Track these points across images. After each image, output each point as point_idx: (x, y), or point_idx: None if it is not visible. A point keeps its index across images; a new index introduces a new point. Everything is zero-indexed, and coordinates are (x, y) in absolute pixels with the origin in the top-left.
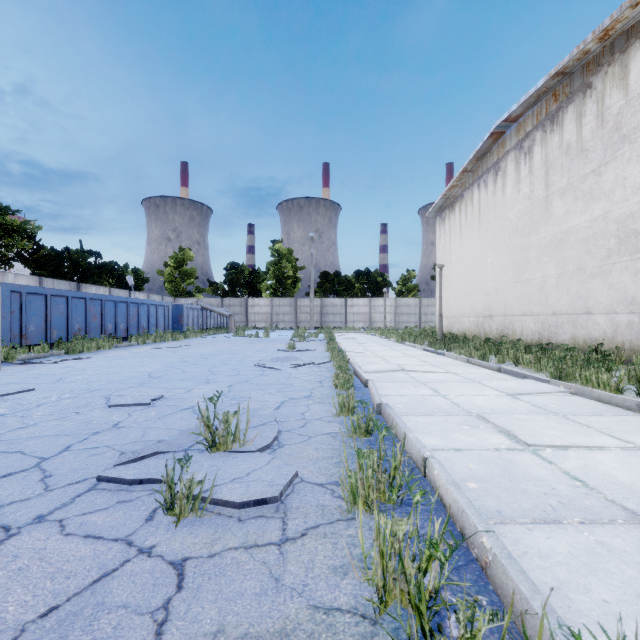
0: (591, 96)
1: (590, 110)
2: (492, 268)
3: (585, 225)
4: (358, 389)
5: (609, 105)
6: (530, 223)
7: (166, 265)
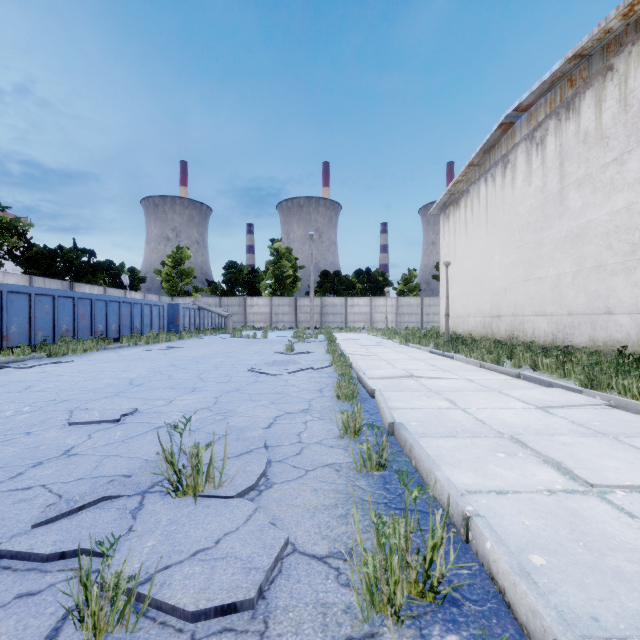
0: (612, 79)
1: (611, 94)
2: (500, 266)
3: (605, 218)
4: (363, 400)
5: (633, 87)
6: (543, 218)
7: (163, 264)
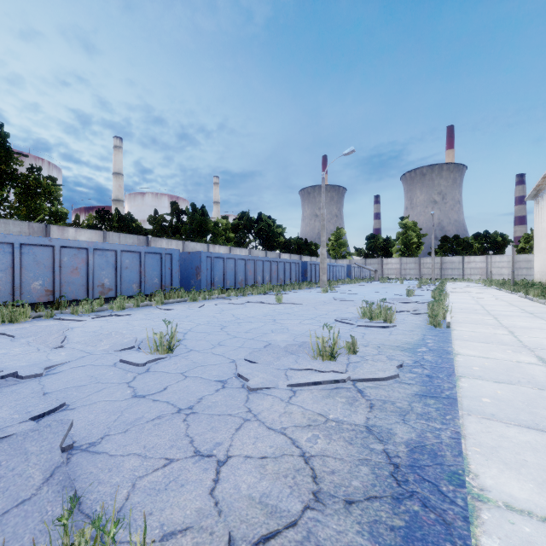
0: None
1: None
2: None
3: None
4: None
5: None
6: None
7: (329, 239)
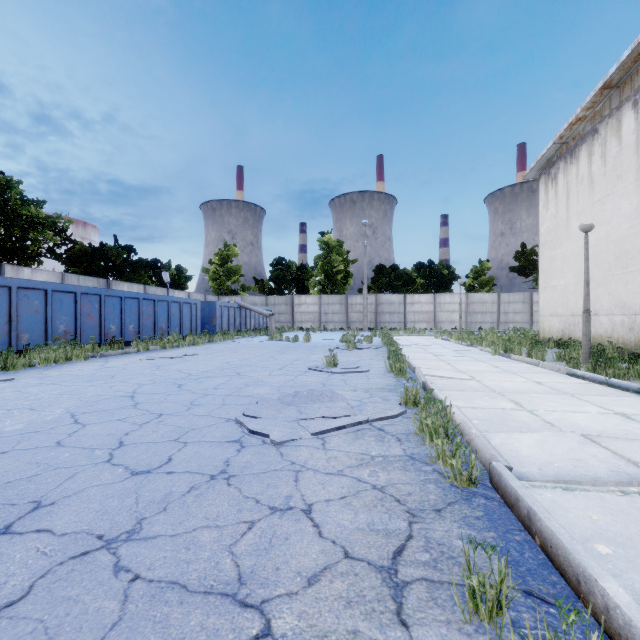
0: None
1: None
2: None
3: None
4: None
5: None
6: None
7: (211, 263)
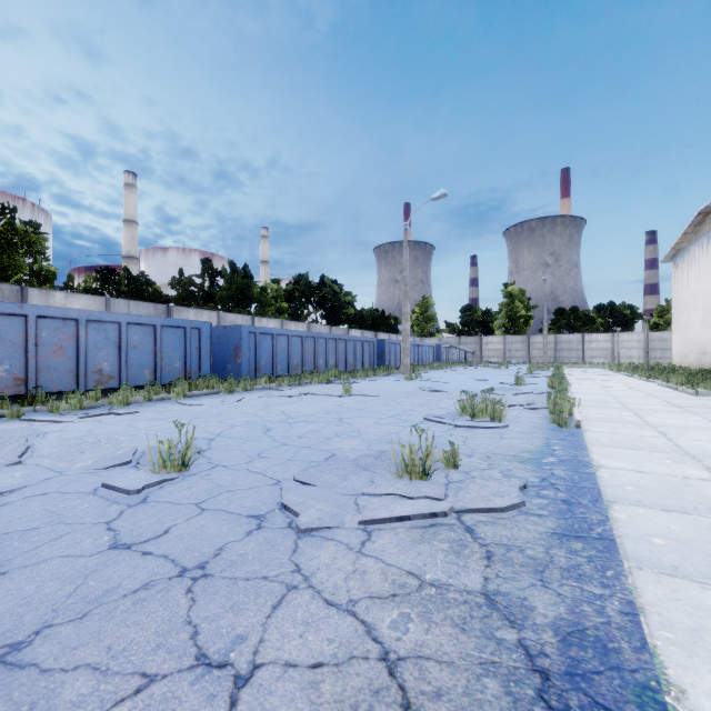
0: None
1: None
2: (705, 315)
3: None
4: None
5: None
6: None
7: (413, 312)
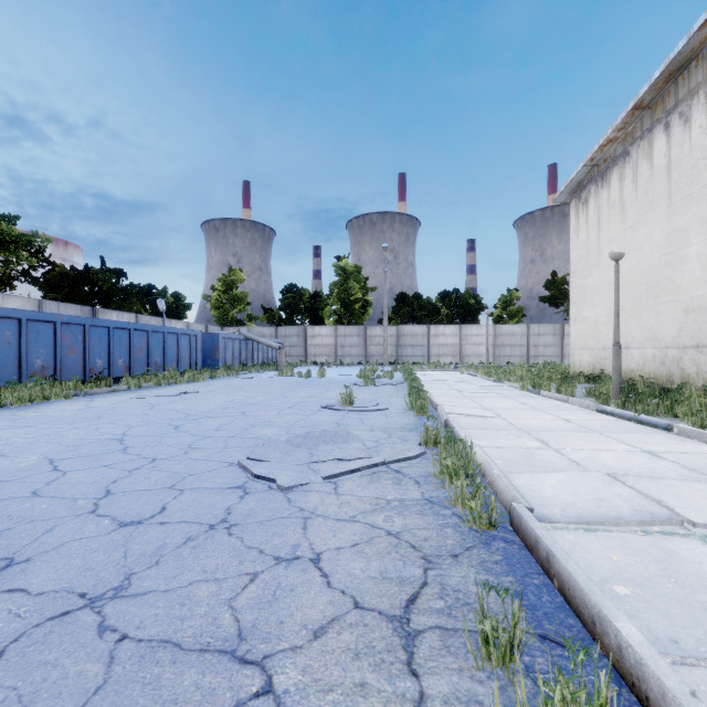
0: None
1: None
2: (703, 262)
3: None
4: None
5: None
6: None
7: (213, 289)
